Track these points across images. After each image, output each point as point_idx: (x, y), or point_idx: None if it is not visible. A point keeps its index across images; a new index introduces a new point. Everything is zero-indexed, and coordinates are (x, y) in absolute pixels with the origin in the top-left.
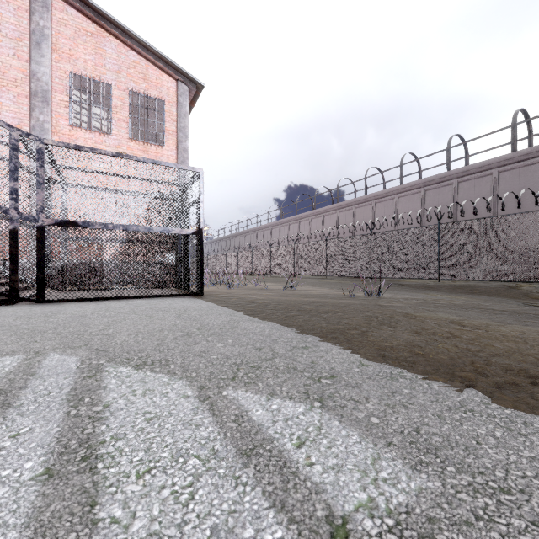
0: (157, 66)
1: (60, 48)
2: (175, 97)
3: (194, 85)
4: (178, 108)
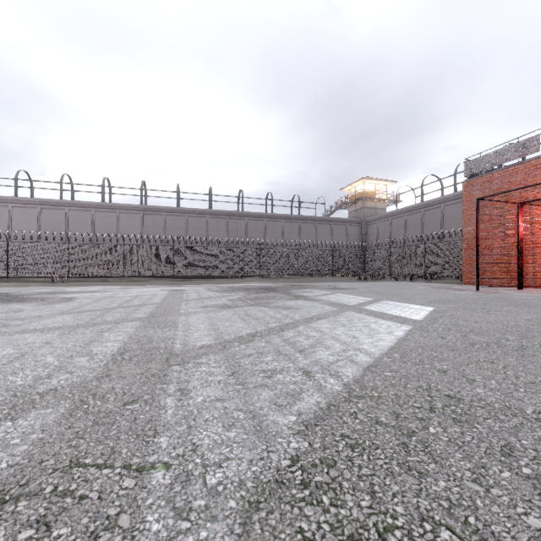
0: None
1: None
2: None
3: None
4: None
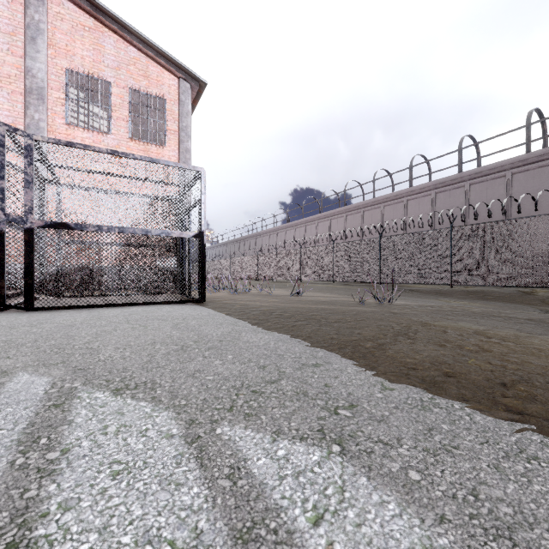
0: (158, 62)
1: (56, 43)
2: (177, 95)
3: (196, 83)
4: (179, 106)
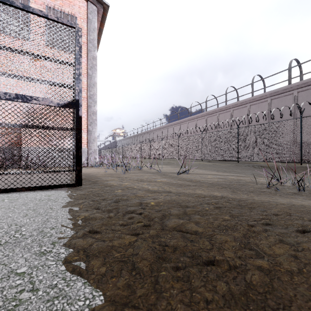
0: None
1: None
2: (86, 14)
3: (101, 6)
4: (87, 23)
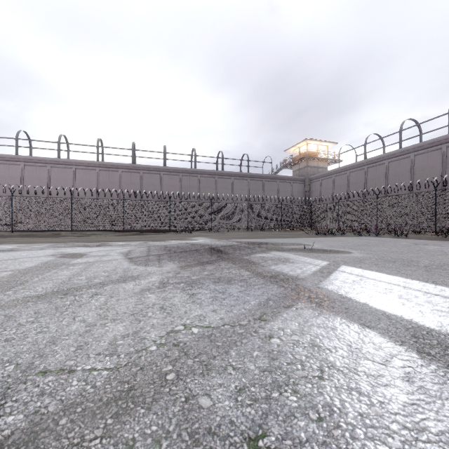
0: None
1: None
2: None
3: None
4: None
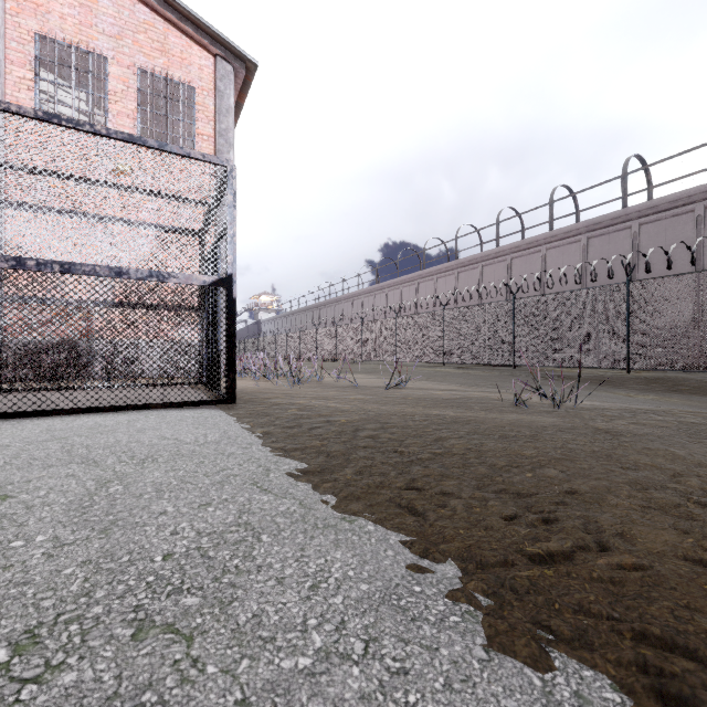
0: (183, 31)
1: None
2: (212, 82)
3: (242, 64)
4: (216, 99)
